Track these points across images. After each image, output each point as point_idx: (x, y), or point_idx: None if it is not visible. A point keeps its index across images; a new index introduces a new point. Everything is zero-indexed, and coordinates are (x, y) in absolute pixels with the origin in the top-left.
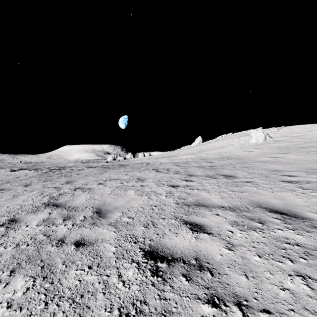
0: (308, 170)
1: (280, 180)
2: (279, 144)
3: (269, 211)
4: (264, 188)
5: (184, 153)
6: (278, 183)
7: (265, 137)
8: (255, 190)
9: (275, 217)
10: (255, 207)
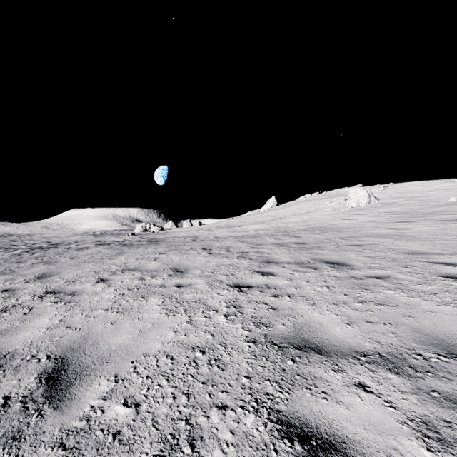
0: None
1: (436, 273)
2: (391, 209)
3: None
4: (422, 293)
5: (250, 222)
6: (439, 280)
7: (369, 198)
8: (407, 299)
9: None
10: (441, 355)
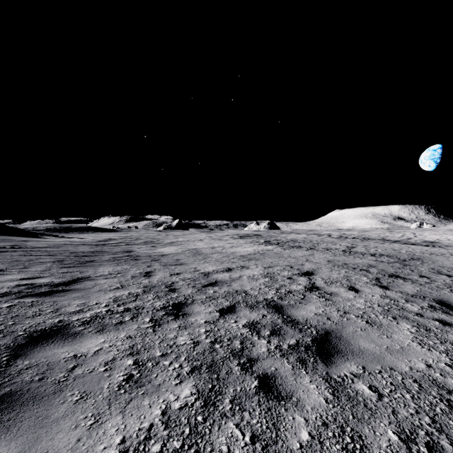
0: None
1: None
2: None
3: None
4: None
5: None
6: None
7: None
8: None
9: None
10: None
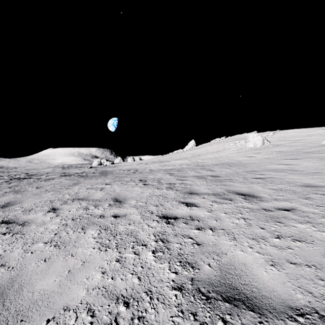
0: None
1: None
2: (280, 149)
3: None
4: None
5: (176, 158)
6: None
7: (263, 141)
8: (320, 234)
9: None
10: None
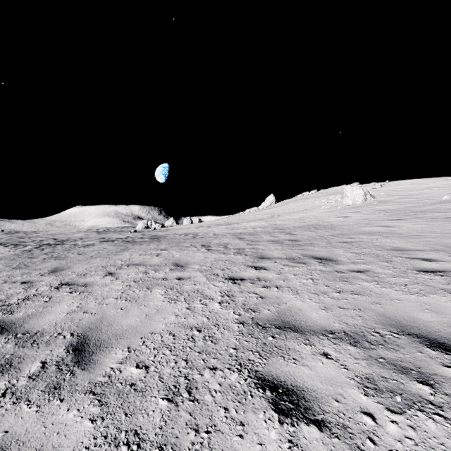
0: (448, 248)
1: (412, 267)
2: (385, 207)
3: (429, 346)
4: (394, 285)
5: (249, 219)
6: (412, 273)
7: (365, 196)
8: (380, 289)
9: (449, 364)
10: (395, 332)
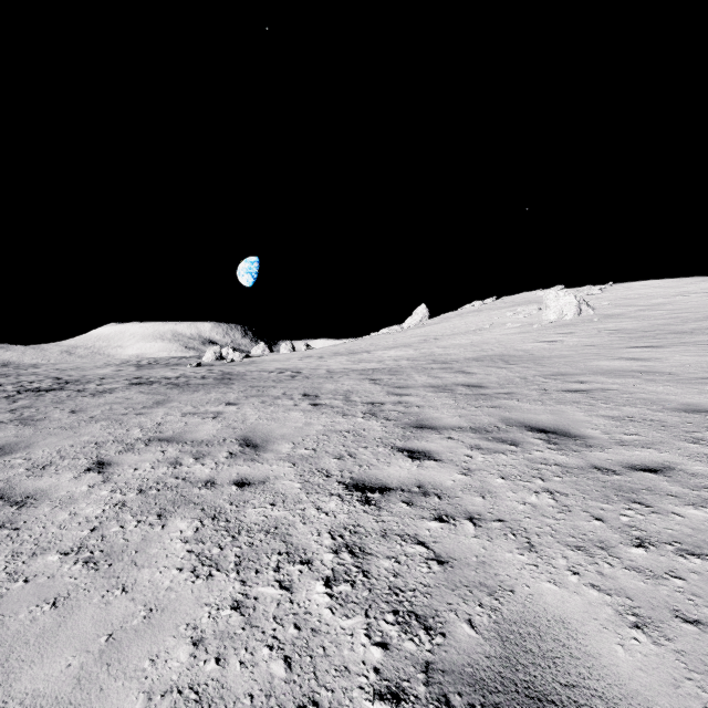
0: None
1: None
2: (617, 325)
3: None
4: None
5: (387, 345)
6: None
7: (579, 307)
8: None
9: None
10: None
